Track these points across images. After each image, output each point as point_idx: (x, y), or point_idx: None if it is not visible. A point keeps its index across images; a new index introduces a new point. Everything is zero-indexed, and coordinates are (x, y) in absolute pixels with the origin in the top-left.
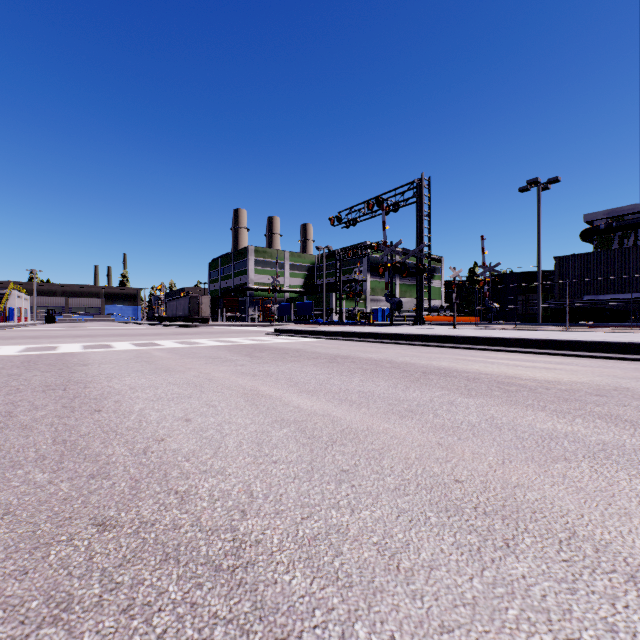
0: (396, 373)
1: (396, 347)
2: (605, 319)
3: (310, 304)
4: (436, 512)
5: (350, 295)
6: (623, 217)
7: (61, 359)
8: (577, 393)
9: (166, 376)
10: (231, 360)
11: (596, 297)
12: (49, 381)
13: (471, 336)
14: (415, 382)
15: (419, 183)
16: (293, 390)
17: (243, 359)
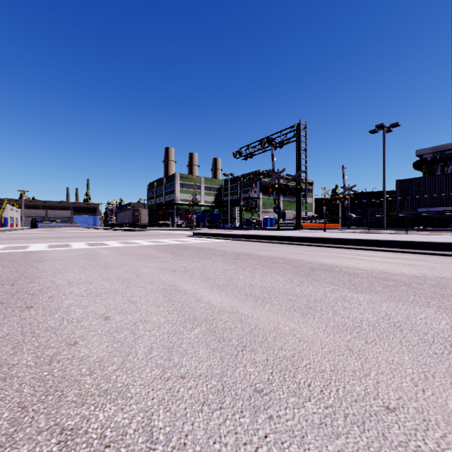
0: (289, 269)
1: (284, 246)
2: (433, 225)
3: (219, 214)
4: None
5: (248, 208)
6: (444, 152)
7: (25, 256)
8: (448, 288)
9: (102, 271)
10: (158, 257)
11: (427, 209)
12: (4, 276)
13: (341, 238)
14: (306, 277)
15: (298, 127)
16: (205, 285)
17: (167, 256)
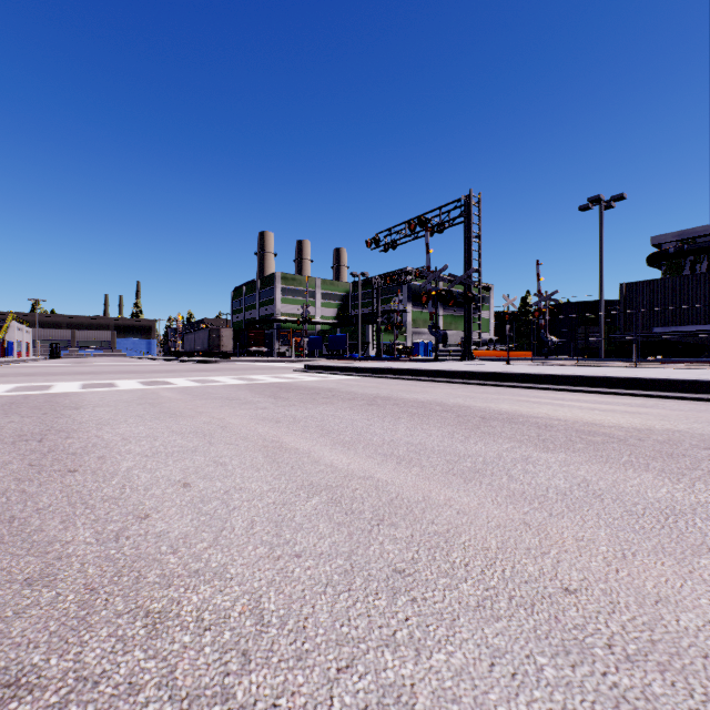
0: (449, 418)
1: (444, 386)
2: (678, 354)
3: (344, 337)
4: (550, 656)
5: (389, 327)
6: (695, 239)
7: (51, 401)
8: (680, 445)
9: (170, 422)
10: (251, 402)
11: (667, 329)
12: (25, 429)
13: (532, 373)
14: (475, 430)
15: (467, 200)
16: (325, 441)
17: (266, 401)
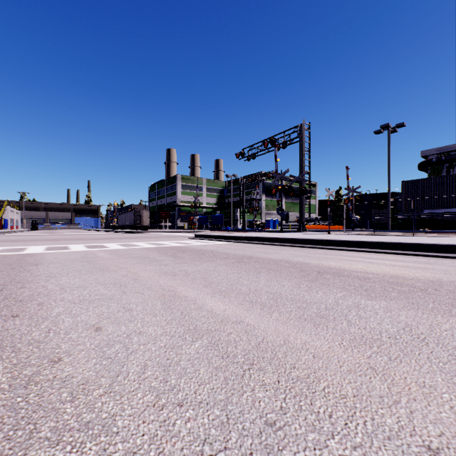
0: (295, 272)
1: (288, 249)
2: (440, 227)
3: (221, 216)
4: None
5: (250, 210)
6: (449, 153)
7: (20, 259)
8: None
9: (98, 275)
10: (158, 260)
11: (433, 211)
12: None
13: (347, 240)
14: (315, 282)
15: (302, 127)
16: (207, 291)
17: (168, 259)
